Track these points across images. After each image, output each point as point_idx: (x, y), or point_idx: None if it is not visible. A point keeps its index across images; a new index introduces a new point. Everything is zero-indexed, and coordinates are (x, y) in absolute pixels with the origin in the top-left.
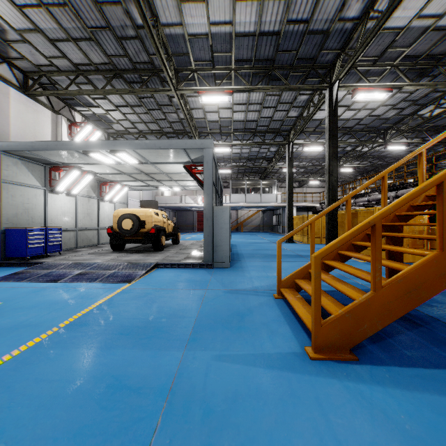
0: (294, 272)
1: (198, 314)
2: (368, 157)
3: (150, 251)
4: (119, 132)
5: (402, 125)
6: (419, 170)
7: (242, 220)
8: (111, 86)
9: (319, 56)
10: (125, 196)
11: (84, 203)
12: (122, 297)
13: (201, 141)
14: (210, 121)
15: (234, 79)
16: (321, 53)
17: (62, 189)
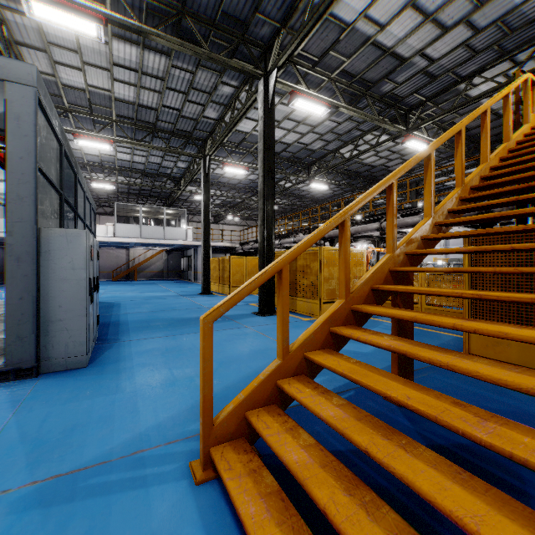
0: (244, 392)
1: None
2: (289, 195)
3: None
4: None
5: (324, 162)
6: (428, 182)
7: (136, 263)
8: None
9: (253, 22)
10: None
11: None
12: None
13: None
14: (67, 86)
15: (111, 7)
16: (256, 18)
17: None
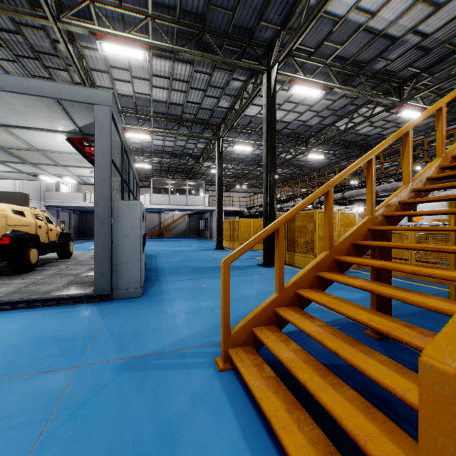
0: (251, 314)
1: None
2: (289, 165)
3: (6, 273)
4: None
5: (321, 135)
6: (406, 155)
7: (165, 225)
8: None
9: (257, 29)
10: None
11: None
12: None
13: (90, 90)
14: (121, 95)
15: (152, 35)
16: (260, 26)
17: None
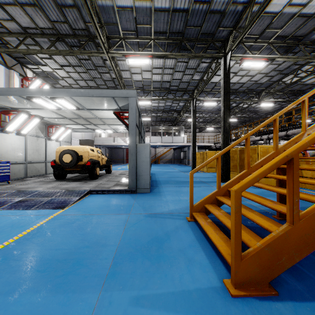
0: (204, 198)
1: (120, 241)
2: (246, 111)
3: (87, 179)
4: (64, 87)
5: (271, 88)
6: (302, 114)
7: (159, 155)
8: (55, 48)
9: (217, 32)
10: (69, 136)
11: (33, 141)
12: (52, 224)
13: (127, 91)
14: (135, 81)
15: (153, 48)
16: (218, 30)
17: (12, 130)
